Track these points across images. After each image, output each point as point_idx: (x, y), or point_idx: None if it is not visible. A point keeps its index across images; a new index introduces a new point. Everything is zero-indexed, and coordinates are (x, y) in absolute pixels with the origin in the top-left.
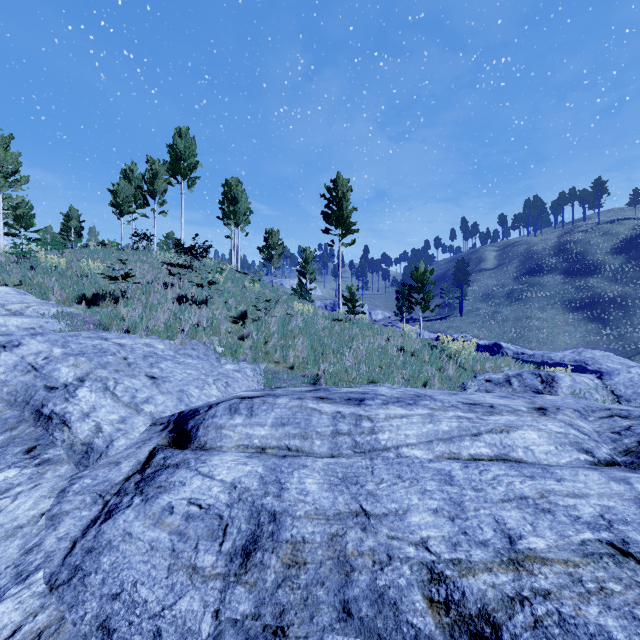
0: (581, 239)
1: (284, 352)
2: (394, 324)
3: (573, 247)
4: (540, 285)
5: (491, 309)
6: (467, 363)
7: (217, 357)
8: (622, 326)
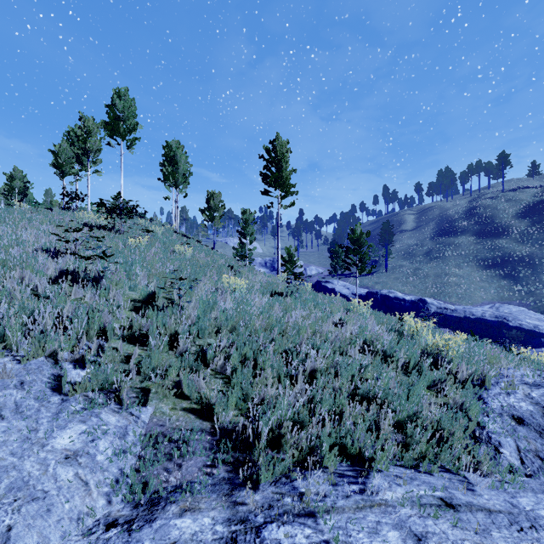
0: (489, 205)
1: (191, 376)
2: (327, 280)
3: (482, 211)
4: (455, 245)
5: (413, 266)
6: (456, 368)
7: (65, 398)
8: (531, 283)
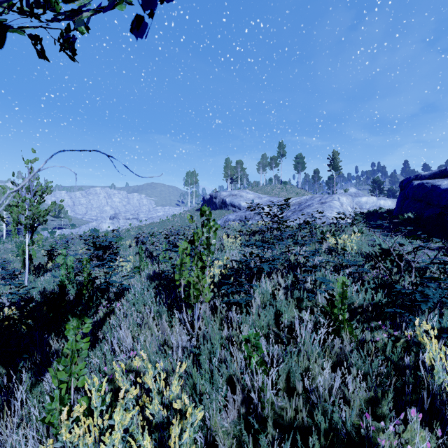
0: None
1: None
2: None
3: None
4: None
5: None
6: None
7: None
8: None
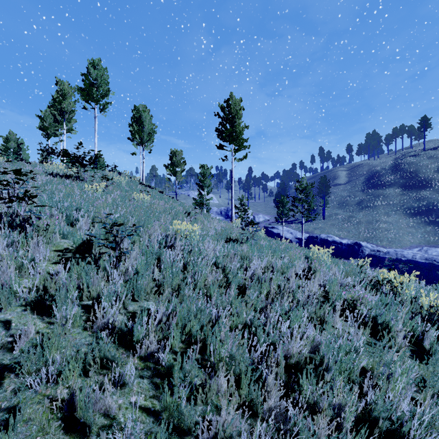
0: (413, 161)
1: (93, 387)
2: (273, 226)
3: (407, 167)
4: (384, 196)
5: (347, 214)
6: None
7: None
8: None
